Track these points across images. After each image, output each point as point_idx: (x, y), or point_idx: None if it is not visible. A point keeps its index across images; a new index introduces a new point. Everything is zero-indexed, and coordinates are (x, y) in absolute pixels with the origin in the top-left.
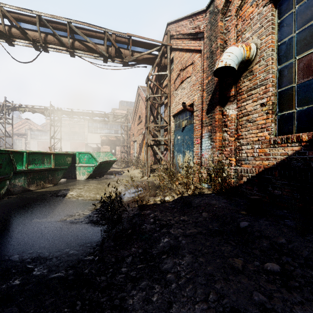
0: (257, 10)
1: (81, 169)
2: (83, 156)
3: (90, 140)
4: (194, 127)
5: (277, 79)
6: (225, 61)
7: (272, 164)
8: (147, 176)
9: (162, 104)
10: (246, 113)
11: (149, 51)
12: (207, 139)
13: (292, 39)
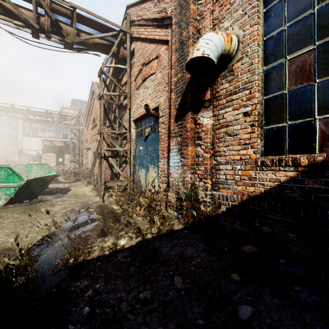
0: None
1: None
2: None
3: (26, 145)
4: (160, 137)
5: (263, 83)
6: (203, 49)
7: (258, 192)
8: (100, 196)
9: (121, 106)
10: (225, 123)
11: (103, 35)
12: (176, 154)
13: (282, 33)
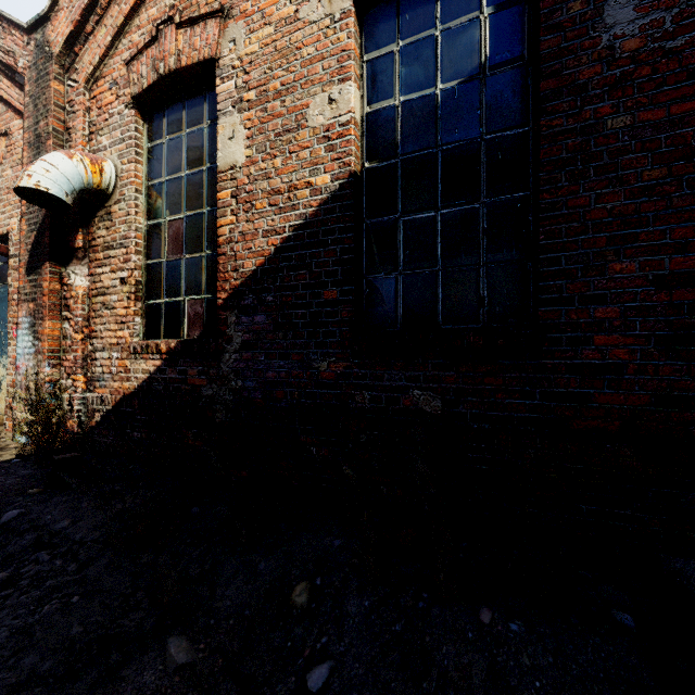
0: (117, 104)
1: None
2: None
3: None
4: (11, 297)
5: (145, 242)
6: (38, 179)
7: (133, 388)
8: None
9: None
10: (103, 289)
11: None
12: (28, 332)
13: (162, 186)
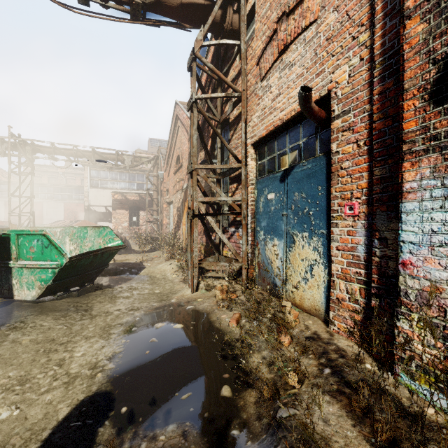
0: None
1: (25, 274)
2: (28, 242)
3: (93, 200)
4: (336, 166)
5: None
6: None
7: None
8: (191, 288)
9: (224, 124)
10: None
11: None
12: (443, 204)
13: None
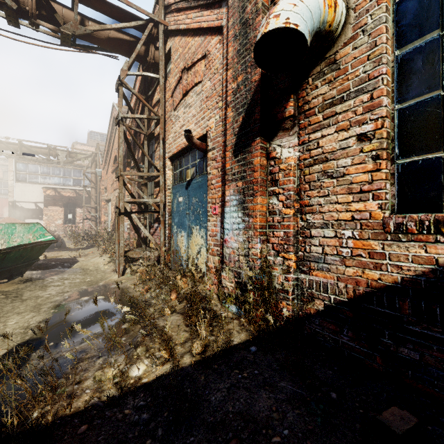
0: None
1: None
2: None
3: (20, 196)
4: (209, 182)
5: (395, 80)
6: (286, 15)
7: (390, 280)
8: (118, 273)
9: (152, 136)
10: (322, 155)
11: (122, 25)
12: (236, 209)
13: None
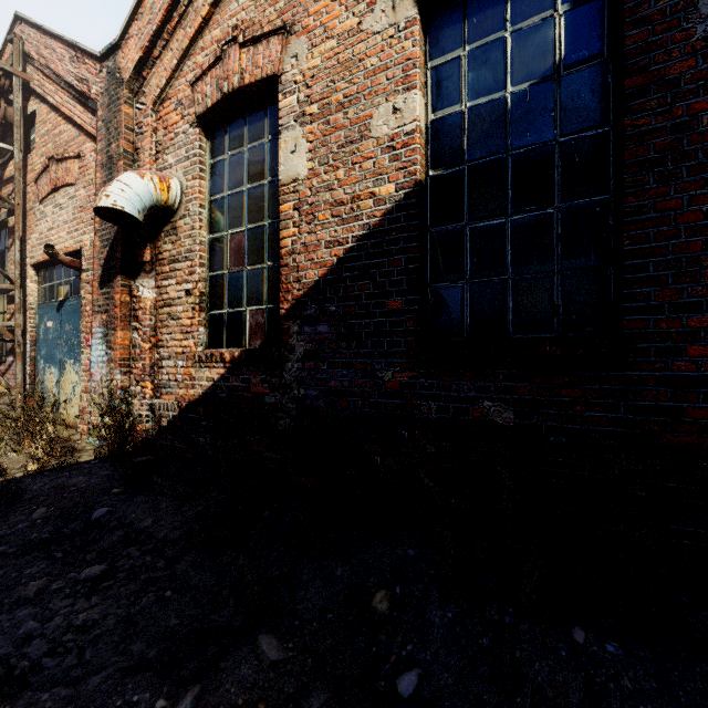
0: (182, 124)
1: None
2: None
3: None
4: (83, 308)
5: (208, 255)
6: (115, 198)
7: (198, 395)
8: None
9: (5, 224)
10: (169, 301)
11: None
12: (101, 342)
13: (224, 200)
